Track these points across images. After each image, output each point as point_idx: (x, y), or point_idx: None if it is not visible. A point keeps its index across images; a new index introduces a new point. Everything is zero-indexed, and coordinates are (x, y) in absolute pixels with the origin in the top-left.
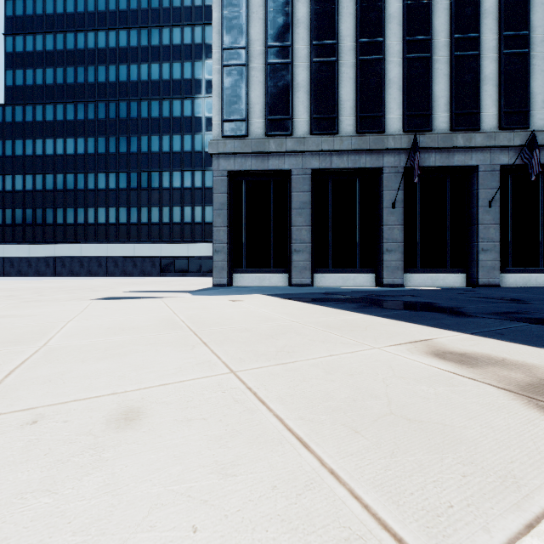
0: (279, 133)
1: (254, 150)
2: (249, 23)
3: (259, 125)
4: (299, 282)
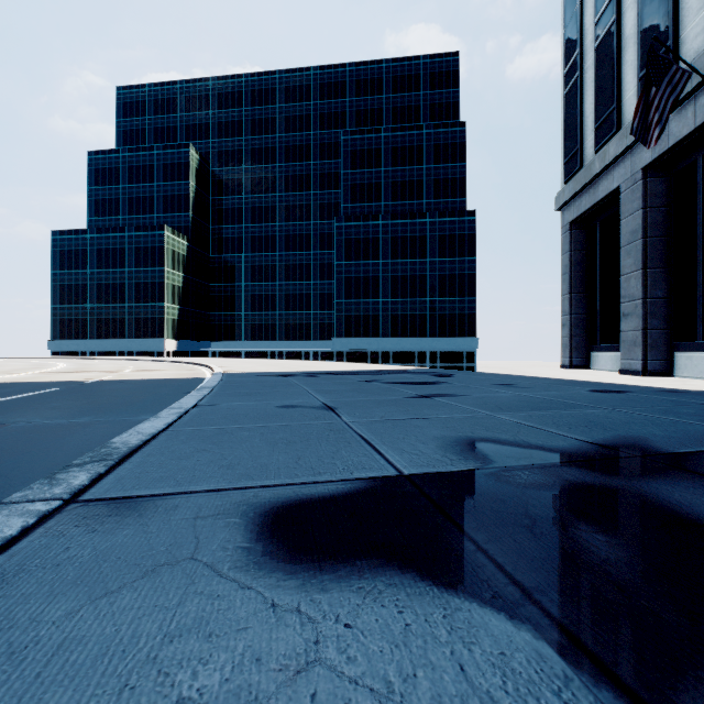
0: (604, 141)
1: (582, 183)
2: (583, 13)
3: (591, 143)
4: (627, 366)
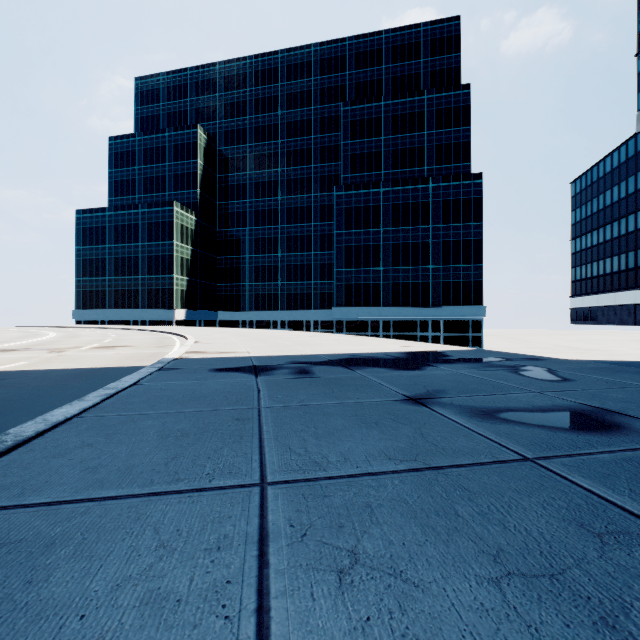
0: None
1: None
2: None
3: None
4: None
